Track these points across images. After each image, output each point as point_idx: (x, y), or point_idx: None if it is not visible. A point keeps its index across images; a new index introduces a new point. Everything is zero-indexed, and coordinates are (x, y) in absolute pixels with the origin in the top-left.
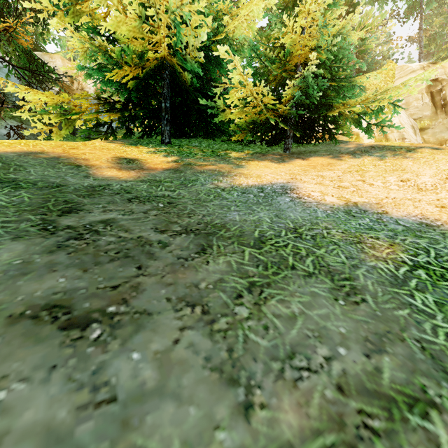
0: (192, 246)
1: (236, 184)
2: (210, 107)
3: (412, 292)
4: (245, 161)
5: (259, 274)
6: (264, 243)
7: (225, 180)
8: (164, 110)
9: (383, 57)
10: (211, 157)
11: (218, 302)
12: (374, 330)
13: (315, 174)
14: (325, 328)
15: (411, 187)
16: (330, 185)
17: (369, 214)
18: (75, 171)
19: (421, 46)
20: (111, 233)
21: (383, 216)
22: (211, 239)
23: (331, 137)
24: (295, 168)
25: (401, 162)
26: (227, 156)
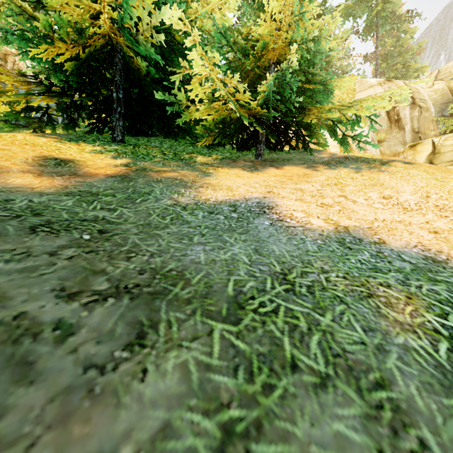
0: (122, 327)
1: (201, 199)
2: (173, 102)
3: None
4: (213, 167)
5: (239, 396)
6: (244, 309)
7: (187, 193)
8: (115, 102)
9: (343, 72)
10: (173, 161)
11: None
12: None
13: (293, 187)
14: None
15: (395, 205)
16: (313, 202)
17: (367, 245)
18: None
19: (377, 64)
20: None
21: (382, 248)
22: (157, 307)
23: (305, 145)
24: (270, 178)
25: (378, 175)
26: (192, 160)
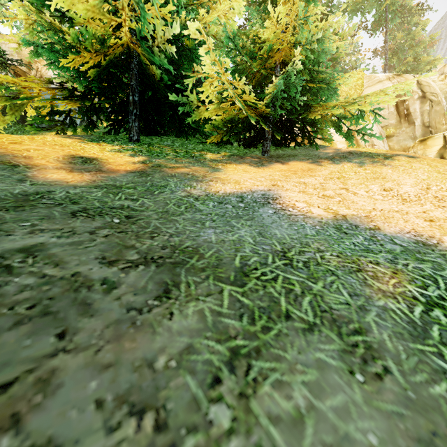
0: (152, 285)
1: (212, 191)
2: (184, 103)
3: (440, 349)
4: (222, 164)
5: (243, 332)
6: (248, 277)
7: (199, 186)
8: (131, 104)
9: (352, 67)
10: (185, 159)
11: (182, 399)
12: (415, 433)
13: (297, 181)
14: (349, 439)
15: (395, 197)
16: (314, 194)
17: (362, 230)
18: (7, 173)
19: (387, 58)
20: (31, 270)
21: (376, 233)
22: (178, 273)
23: (310, 141)
24: (276, 173)
25: (380, 169)
26: (202, 157)
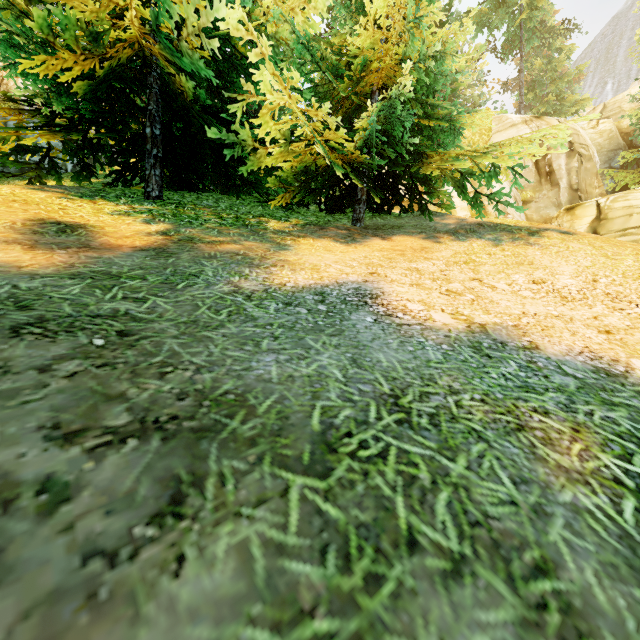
0: (147, 486)
1: (274, 284)
2: (233, 143)
3: None
4: (291, 237)
5: (329, 596)
6: (336, 453)
7: (253, 274)
8: (149, 140)
9: (474, 104)
10: (233, 228)
11: None
12: None
13: (406, 266)
14: None
15: (550, 293)
16: (435, 289)
17: (513, 351)
18: None
19: (522, 94)
20: None
21: (535, 355)
22: (203, 453)
23: (422, 206)
24: (374, 254)
25: (525, 250)
26: (262, 227)
